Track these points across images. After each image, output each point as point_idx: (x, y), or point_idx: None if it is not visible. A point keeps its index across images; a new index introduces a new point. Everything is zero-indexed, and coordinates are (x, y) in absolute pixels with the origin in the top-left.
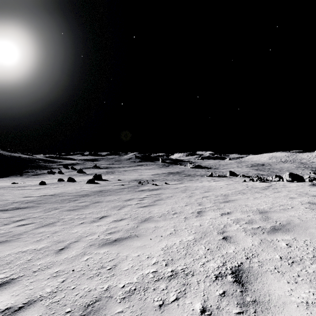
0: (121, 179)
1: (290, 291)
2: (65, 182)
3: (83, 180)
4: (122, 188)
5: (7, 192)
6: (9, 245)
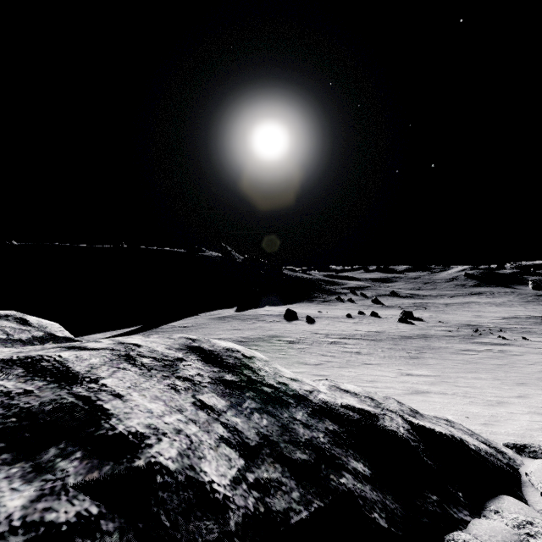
0: (442, 321)
1: (540, 386)
2: (369, 317)
3: (388, 316)
4: (450, 336)
5: (333, 323)
6: (396, 359)
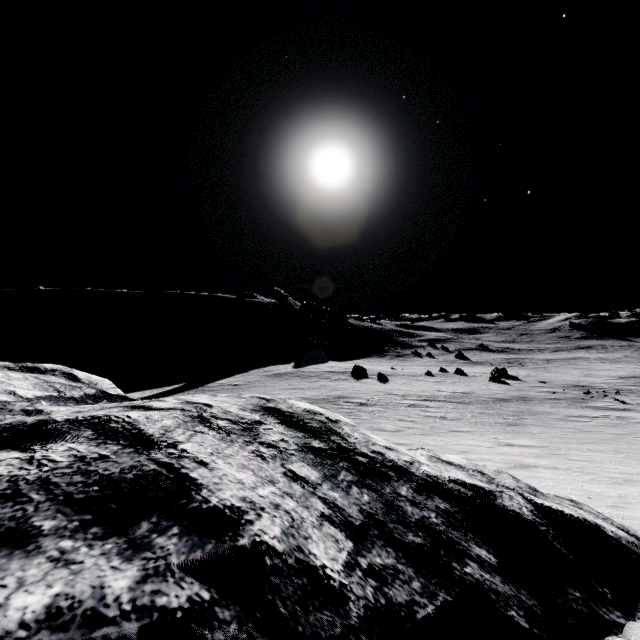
0: (544, 380)
1: None
2: (453, 375)
3: (476, 374)
4: (555, 399)
5: (410, 381)
6: (490, 425)
